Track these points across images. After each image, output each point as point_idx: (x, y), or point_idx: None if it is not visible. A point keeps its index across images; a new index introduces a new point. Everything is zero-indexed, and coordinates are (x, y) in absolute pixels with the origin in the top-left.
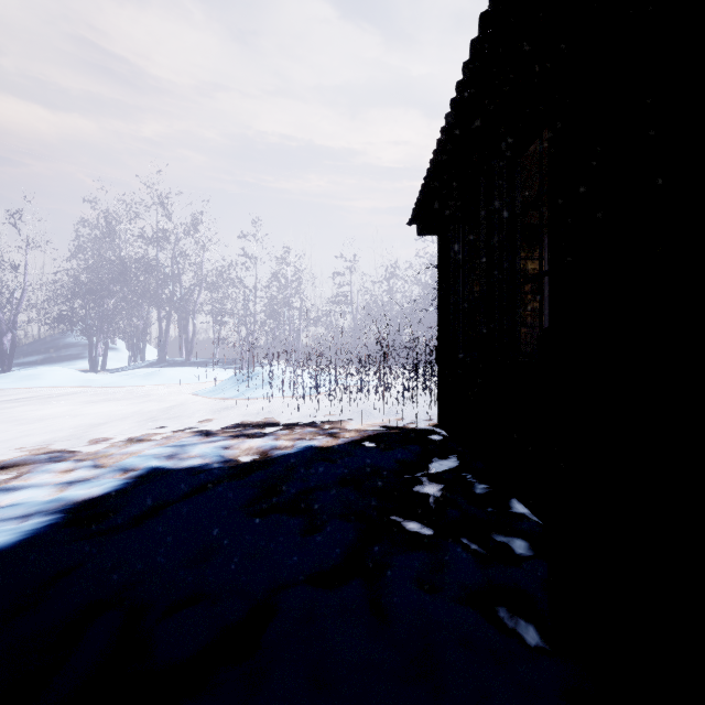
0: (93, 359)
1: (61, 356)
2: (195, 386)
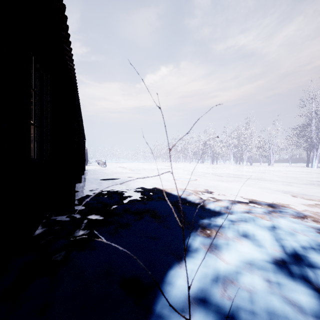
0: None
1: None
2: None
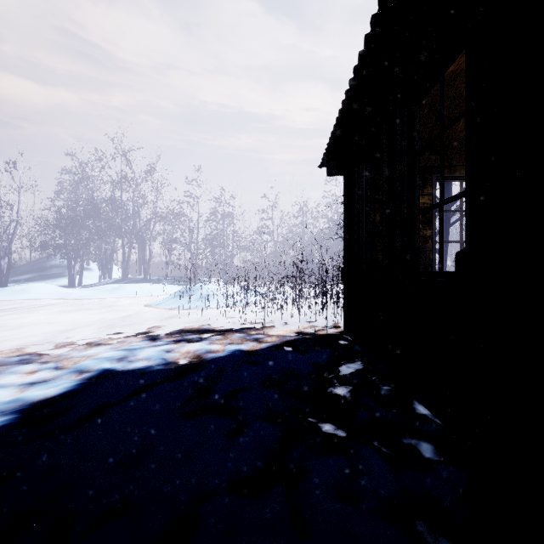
0: (71, 277)
1: (47, 275)
2: (149, 298)
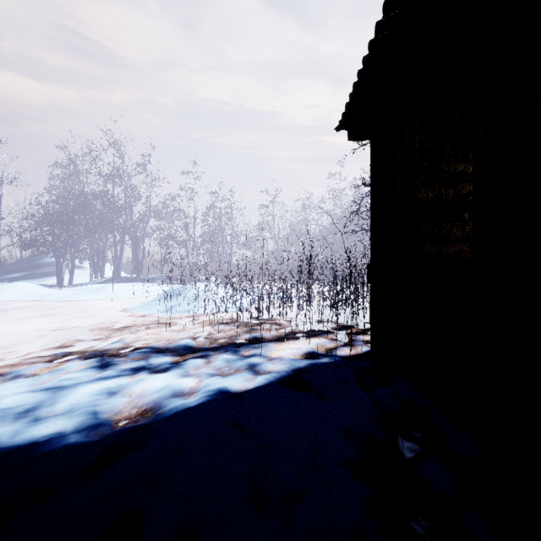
0: (58, 276)
1: (37, 273)
2: (136, 300)
